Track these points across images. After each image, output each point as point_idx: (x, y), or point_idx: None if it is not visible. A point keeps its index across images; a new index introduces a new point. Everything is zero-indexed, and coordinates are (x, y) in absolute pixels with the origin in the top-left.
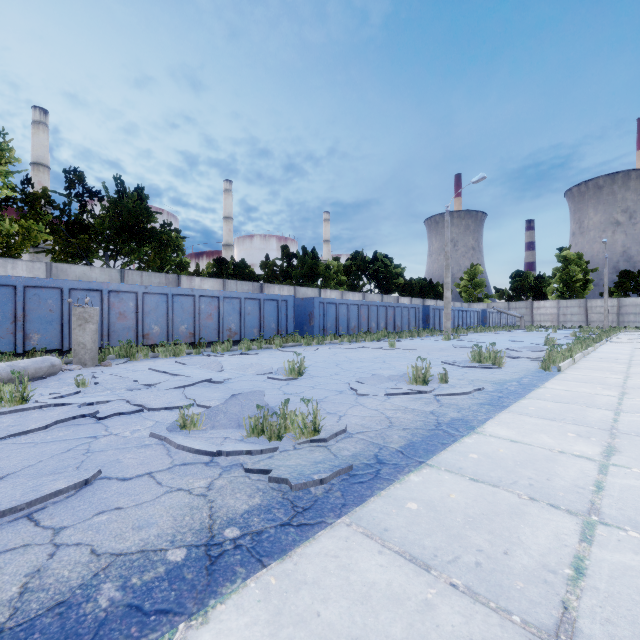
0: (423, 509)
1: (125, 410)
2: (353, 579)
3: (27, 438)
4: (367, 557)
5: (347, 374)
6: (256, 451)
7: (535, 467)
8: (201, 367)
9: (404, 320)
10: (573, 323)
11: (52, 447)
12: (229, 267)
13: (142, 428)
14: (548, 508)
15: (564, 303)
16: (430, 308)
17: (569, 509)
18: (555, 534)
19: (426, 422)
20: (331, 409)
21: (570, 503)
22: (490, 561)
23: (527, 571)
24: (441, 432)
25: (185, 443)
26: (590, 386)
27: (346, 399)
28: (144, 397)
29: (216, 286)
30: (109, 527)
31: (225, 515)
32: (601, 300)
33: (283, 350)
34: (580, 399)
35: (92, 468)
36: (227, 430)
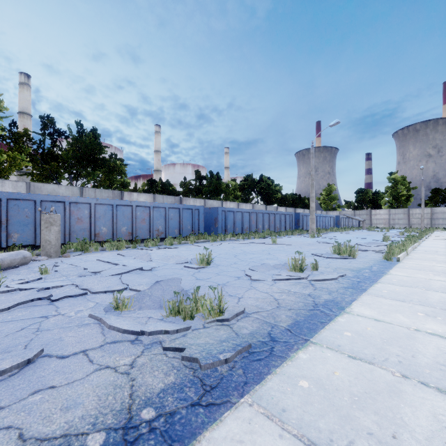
0: (314, 387)
1: (73, 293)
2: None
3: None
4: (269, 442)
5: (243, 263)
6: (172, 331)
7: (399, 344)
8: (136, 258)
9: (282, 223)
10: (399, 225)
11: (10, 326)
12: (158, 186)
13: (84, 309)
14: (420, 386)
15: (393, 211)
16: (300, 215)
17: (438, 387)
18: (433, 414)
19: (306, 303)
20: (232, 292)
21: (437, 381)
22: None
23: None
24: (319, 312)
25: (116, 323)
26: (424, 273)
27: (243, 284)
28: (90, 282)
29: (148, 199)
30: (40, 408)
31: (143, 394)
32: (419, 209)
33: (196, 245)
34: (419, 283)
35: (38, 346)
36: (151, 310)
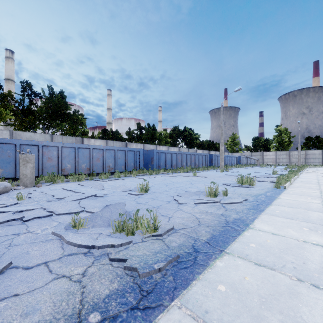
0: (229, 291)
1: (41, 215)
2: None
3: None
4: None
5: (172, 191)
6: (117, 245)
7: (293, 253)
8: (92, 187)
9: (200, 161)
10: (283, 163)
11: None
12: (109, 134)
13: (49, 227)
14: (312, 288)
15: (279, 153)
16: (213, 155)
17: None
18: None
19: (220, 221)
20: (164, 213)
21: None
22: None
23: None
24: (230, 228)
25: (72, 239)
26: (304, 197)
27: (172, 206)
28: (55, 206)
29: (102, 143)
30: (3, 314)
31: (91, 300)
32: (297, 151)
33: (137, 177)
34: (302, 205)
35: (8, 259)
36: (101, 228)
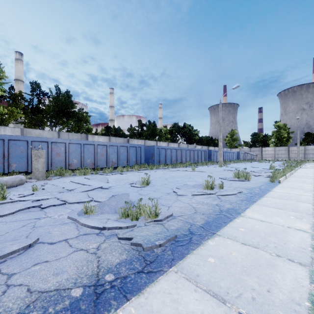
0: (217, 262)
1: (56, 203)
2: (180, 309)
3: (2, 219)
4: (188, 294)
5: (171, 184)
6: (124, 227)
7: (276, 236)
8: (97, 180)
9: (199, 157)
10: (282, 158)
11: (15, 224)
12: (112, 130)
13: (64, 213)
14: (288, 261)
15: (277, 148)
16: (211, 151)
17: (300, 262)
18: (295, 278)
19: (214, 210)
20: (164, 203)
21: (299, 258)
22: (260, 296)
23: (283, 303)
24: (223, 216)
25: (86, 222)
26: (296, 190)
27: (171, 197)
28: (67, 196)
29: (105, 140)
30: (39, 273)
31: (106, 266)
32: (296, 147)
33: (139, 172)
34: (293, 197)
35: (35, 237)
36: (109, 214)
